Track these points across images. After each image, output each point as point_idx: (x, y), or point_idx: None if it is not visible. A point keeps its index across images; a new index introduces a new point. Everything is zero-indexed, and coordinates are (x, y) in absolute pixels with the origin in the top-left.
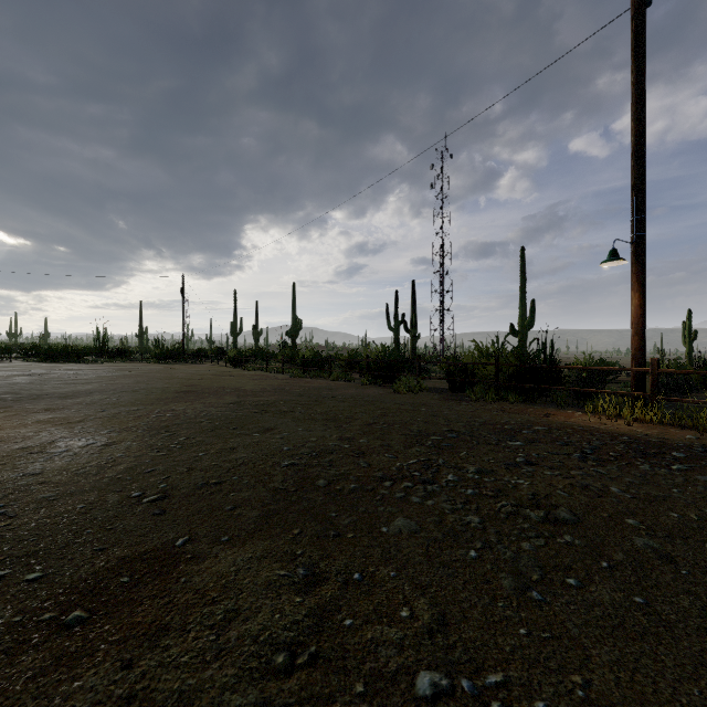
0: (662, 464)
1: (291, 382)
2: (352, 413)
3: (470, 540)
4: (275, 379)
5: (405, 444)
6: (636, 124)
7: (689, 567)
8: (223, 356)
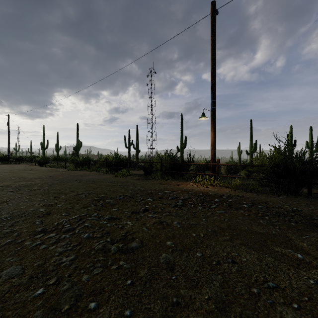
0: (207, 205)
1: (64, 173)
2: (77, 188)
3: (51, 278)
4: (57, 171)
5: (84, 205)
6: (212, 61)
7: (179, 272)
8: (33, 160)
